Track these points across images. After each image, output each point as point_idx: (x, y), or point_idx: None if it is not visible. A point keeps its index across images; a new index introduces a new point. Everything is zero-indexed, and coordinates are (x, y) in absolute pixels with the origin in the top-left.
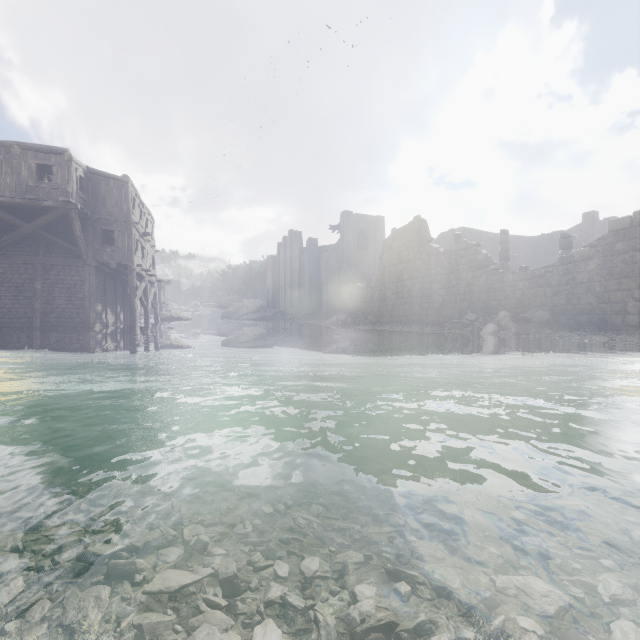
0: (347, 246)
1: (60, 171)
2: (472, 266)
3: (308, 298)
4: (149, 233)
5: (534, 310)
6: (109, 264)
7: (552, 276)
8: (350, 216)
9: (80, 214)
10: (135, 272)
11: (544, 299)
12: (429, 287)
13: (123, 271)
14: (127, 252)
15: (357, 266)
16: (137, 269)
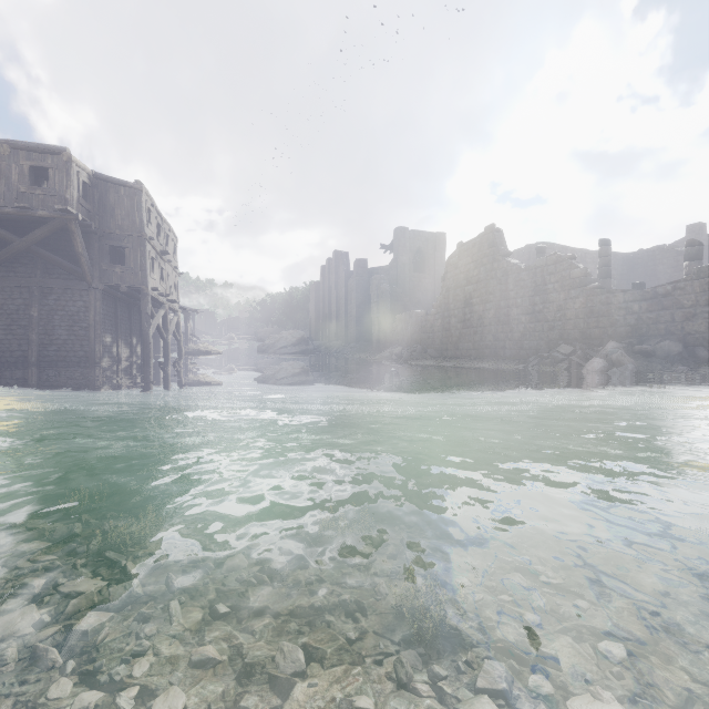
0: (401, 268)
1: (57, 174)
2: (565, 285)
3: (356, 329)
4: (168, 251)
5: (656, 340)
6: (119, 287)
7: (683, 294)
8: (405, 233)
9: (83, 227)
10: (149, 297)
11: (671, 325)
12: (506, 313)
13: (137, 296)
14: (140, 273)
15: (413, 291)
16: (152, 293)
